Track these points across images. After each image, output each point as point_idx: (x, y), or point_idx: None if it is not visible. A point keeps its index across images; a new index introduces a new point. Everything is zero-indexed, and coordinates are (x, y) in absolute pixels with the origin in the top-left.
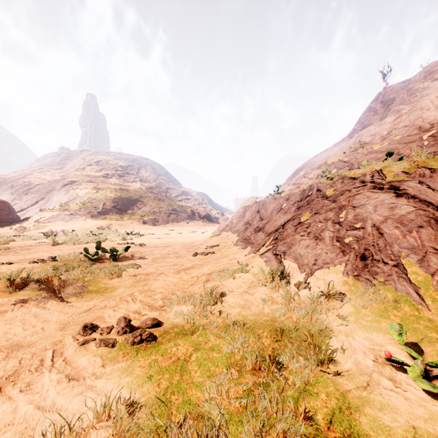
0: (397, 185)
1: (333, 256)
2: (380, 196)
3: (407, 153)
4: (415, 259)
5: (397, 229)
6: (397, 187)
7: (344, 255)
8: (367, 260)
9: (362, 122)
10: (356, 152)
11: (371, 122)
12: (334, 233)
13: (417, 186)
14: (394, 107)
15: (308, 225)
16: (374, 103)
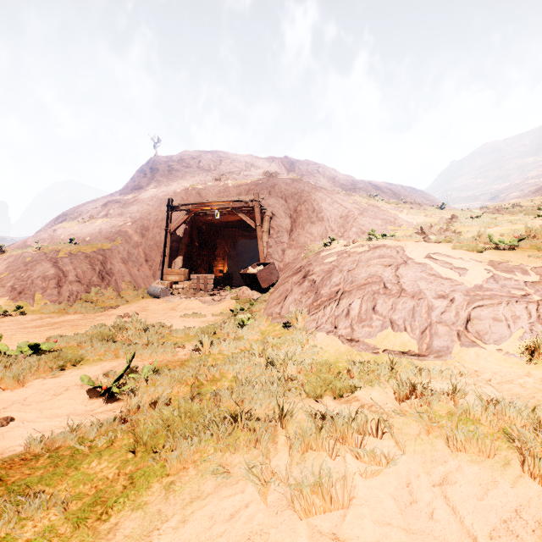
0: (58, 260)
1: (6, 294)
2: (47, 265)
3: (103, 235)
4: (41, 292)
5: (41, 281)
6: (57, 261)
7: (12, 293)
8: (22, 294)
9: (134, 181)
10: (86, 224)
11: (141, 184)
12: (12, 283)
13: (67, 261)
14: (157, 177)
15: (2, 280)
16: (146, 166)
